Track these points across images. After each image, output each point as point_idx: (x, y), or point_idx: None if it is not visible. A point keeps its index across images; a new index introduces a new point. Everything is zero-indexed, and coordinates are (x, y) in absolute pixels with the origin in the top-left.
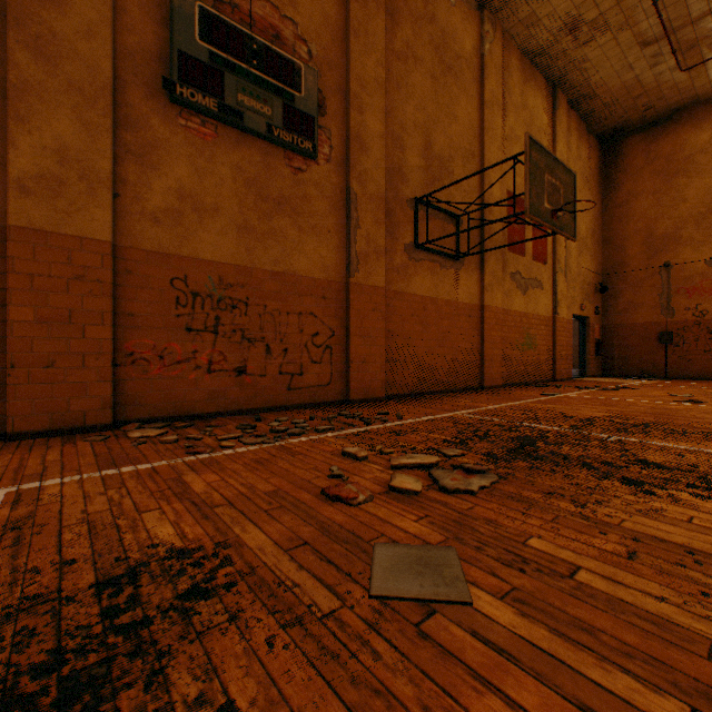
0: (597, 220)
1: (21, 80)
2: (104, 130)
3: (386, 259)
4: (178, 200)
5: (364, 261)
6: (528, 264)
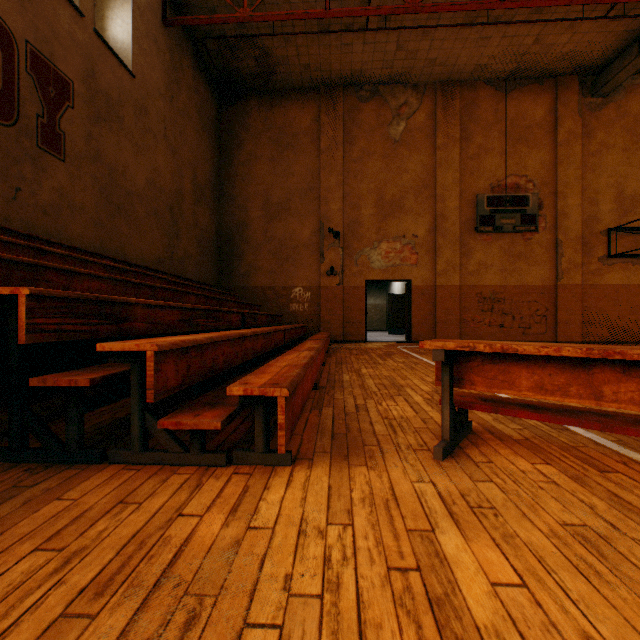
0: None
1: (438, 245)
2: (457, 251)
3: (583, 268)
4: (478, 266)
5: (566, 273)
6: None
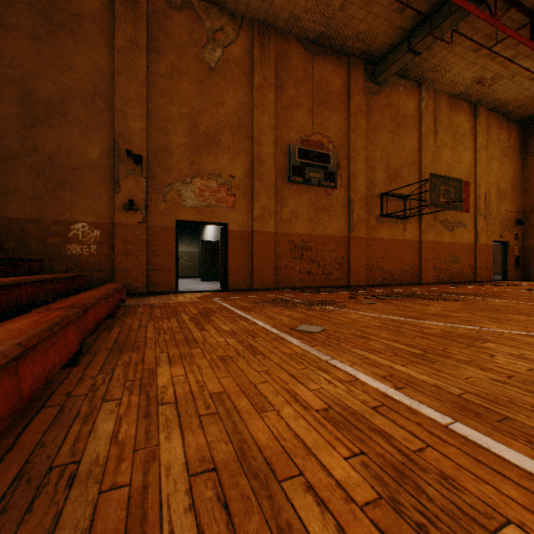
0: (518, 176)
1: (255, 189)
2: (273, 198)
3: (366, 224)
4: (290, 214)
5: (356, 227)
6: (454, 214)
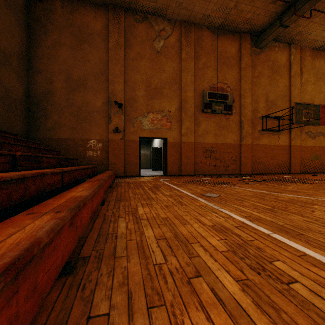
0: None
1: (183, 118)
2: (193, 122)
3: (252, 135)
4: (203, 131)
5: (245, 137)
6: (316, 127)
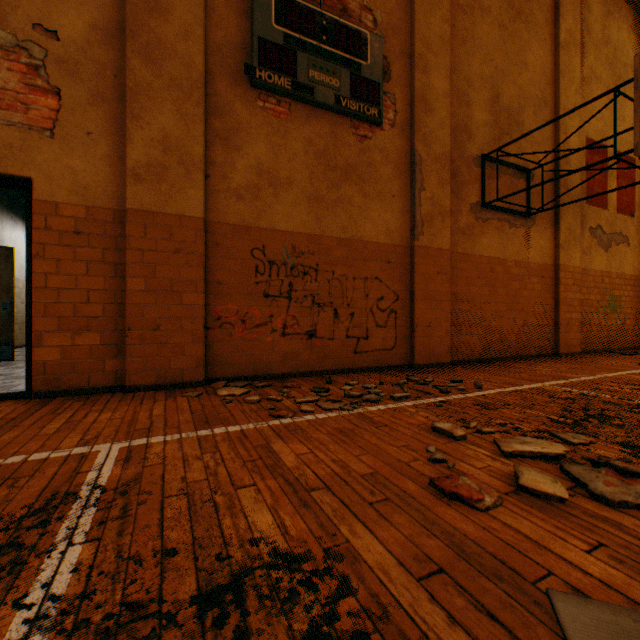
0: None
1: (135, 83)
2: (197, 119)
3: (451, 221)
4: (257, 177)
5: (428, 224)
6: (611, 217)
